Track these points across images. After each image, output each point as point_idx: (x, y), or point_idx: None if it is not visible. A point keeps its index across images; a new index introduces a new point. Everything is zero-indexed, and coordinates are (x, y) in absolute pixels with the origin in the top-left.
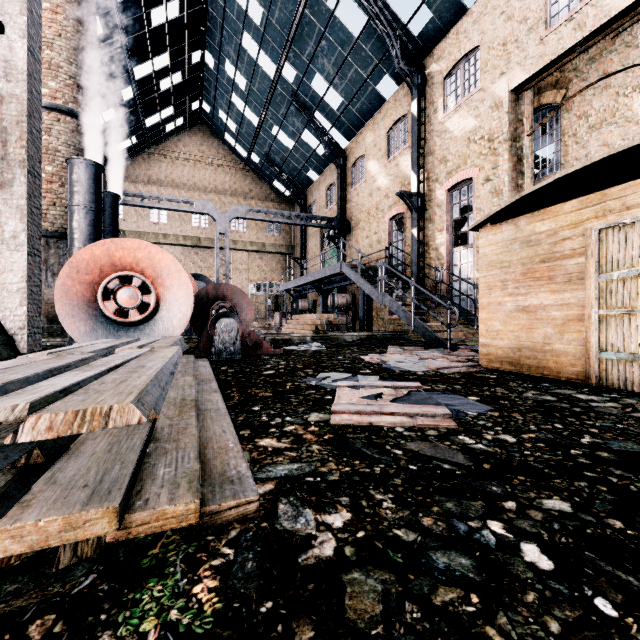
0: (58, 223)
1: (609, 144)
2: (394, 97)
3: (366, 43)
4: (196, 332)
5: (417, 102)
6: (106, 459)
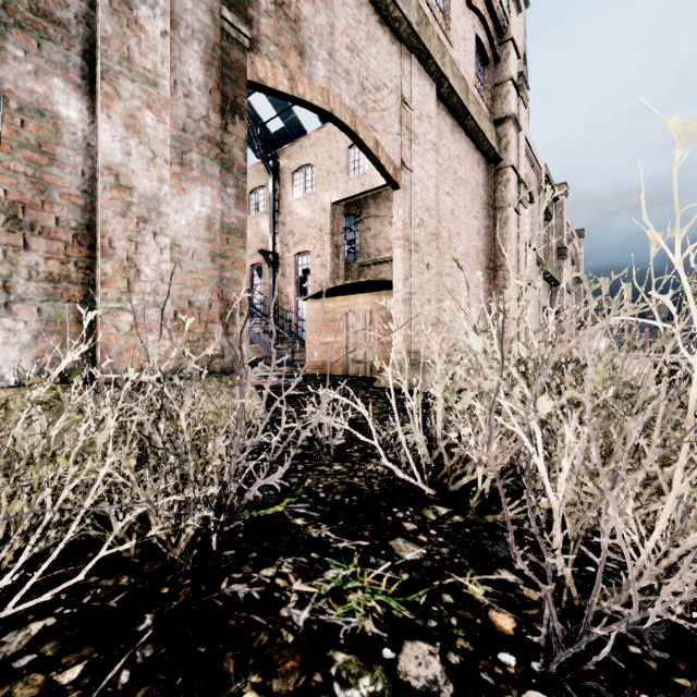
0: None
1: (379, 249)
2: (255, 167)
3: None
4: None
5: (273, 183)
6: None
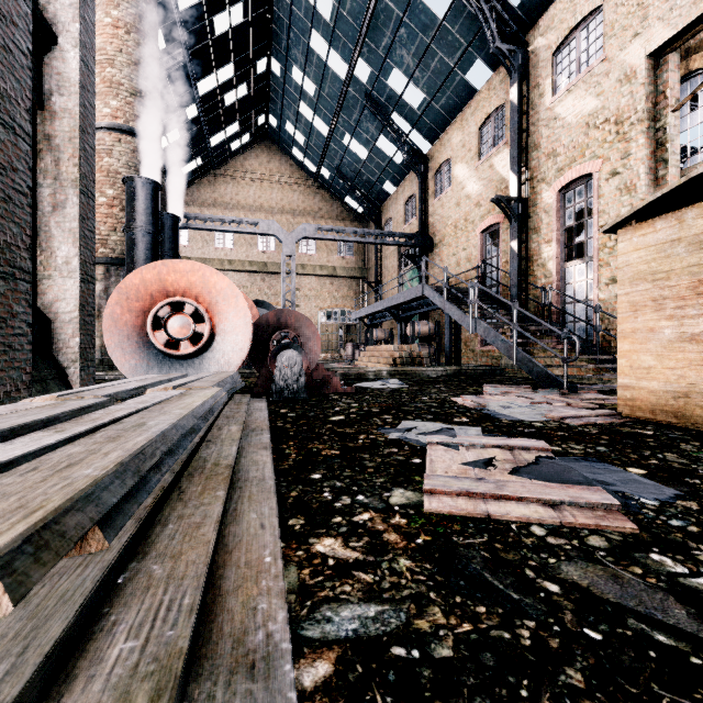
0: (119, 249)
1: None
2: (487, 86)
3: (453, 24)
4: (255, 366)
5: (517, 87)
6: (3, 632)
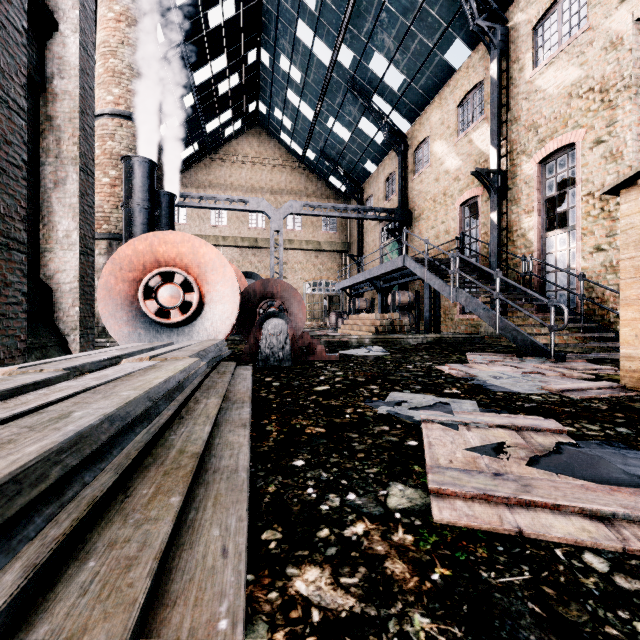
0: (120, 225)
1: None
2: (466, 64)
3: (433, 6)
4: (242, 334)
5: (497, 62)
6: None
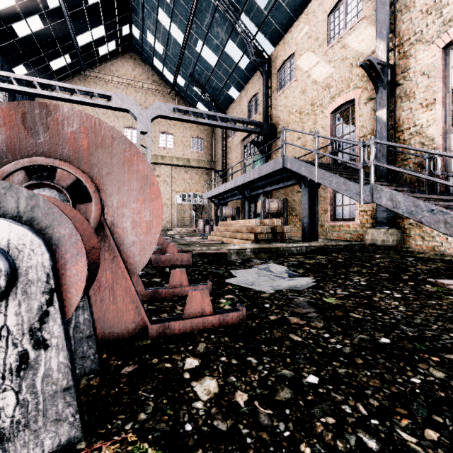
0: None
1: None
2: None
3: None
4: None
5: None
6: None
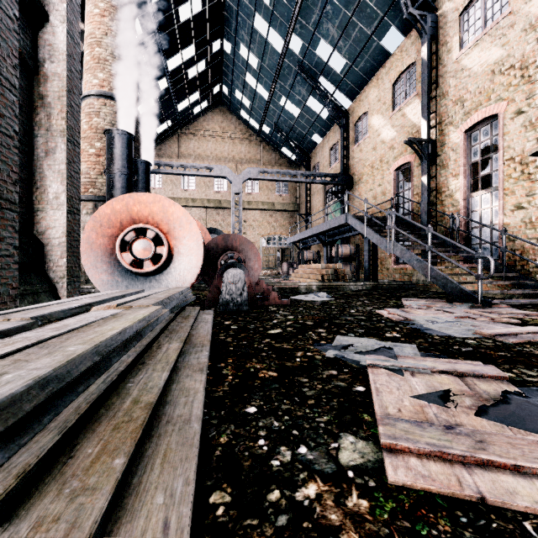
0: (104, 189)
1: None
2: (400, 48)
3: None
4: (206, 282)
5: (427, 46)
6: None
